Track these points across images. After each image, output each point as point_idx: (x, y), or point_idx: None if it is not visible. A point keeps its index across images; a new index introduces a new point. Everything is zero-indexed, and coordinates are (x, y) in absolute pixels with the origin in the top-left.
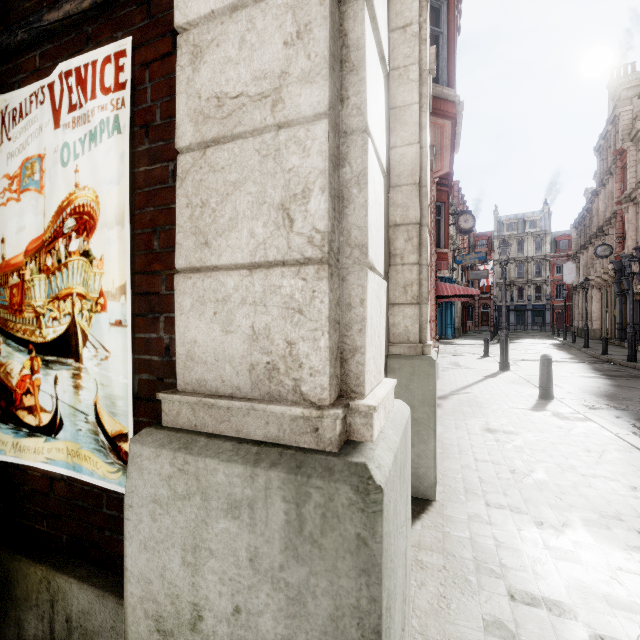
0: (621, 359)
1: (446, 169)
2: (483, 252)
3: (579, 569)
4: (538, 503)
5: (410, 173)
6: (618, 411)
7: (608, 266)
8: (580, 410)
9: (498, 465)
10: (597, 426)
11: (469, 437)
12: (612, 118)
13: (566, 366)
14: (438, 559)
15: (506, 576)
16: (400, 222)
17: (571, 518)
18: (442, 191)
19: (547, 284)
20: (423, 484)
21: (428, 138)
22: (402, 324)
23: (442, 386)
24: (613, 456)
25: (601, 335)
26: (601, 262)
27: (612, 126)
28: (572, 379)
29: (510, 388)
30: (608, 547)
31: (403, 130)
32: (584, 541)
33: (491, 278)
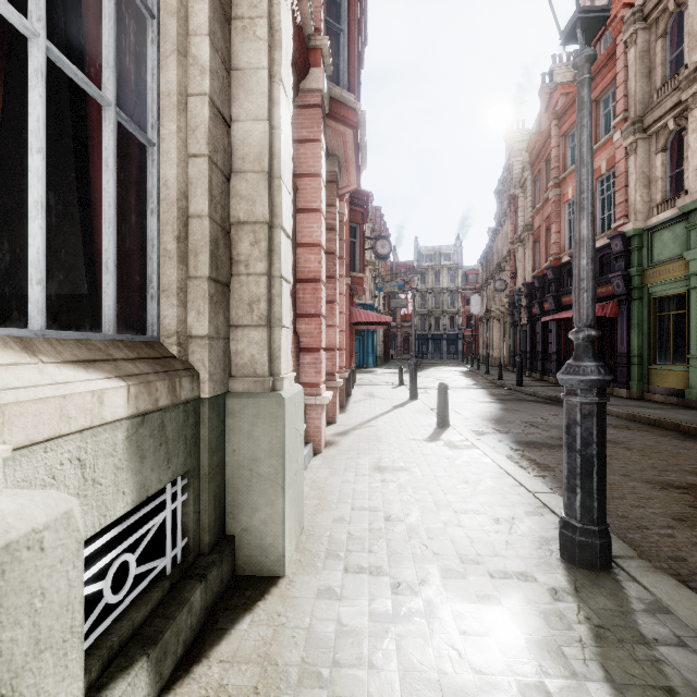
0: (512, 384)
1: (354, 185)
2: (402, 280)
3: (422, 644)
4: (402, 557)
5: (257, 157)
6: (501, 435)
7: (504, 299)
8: (469, 437)
9: (375, 512)
10: (480, 453)
11: (355, 480)
12: (507, 166)
13: (468, 392)
14: (252, 676)
15: (334, 681)
16: (244, 219)
17: (431, 571)
18: (357, 212)
19: (459, 315)
20: (270, 558)
21: (287, 120)
22: (247, 352)
23: (347, 420)
24: (487, 485)
25: (500, 362)
26: (499, 296)
27: (508, 173)
28: (471, 405)
29: (414, 418)
30: (459, 603)
31: (248, 100)
32: (437, 600)
33: (411, 307)
